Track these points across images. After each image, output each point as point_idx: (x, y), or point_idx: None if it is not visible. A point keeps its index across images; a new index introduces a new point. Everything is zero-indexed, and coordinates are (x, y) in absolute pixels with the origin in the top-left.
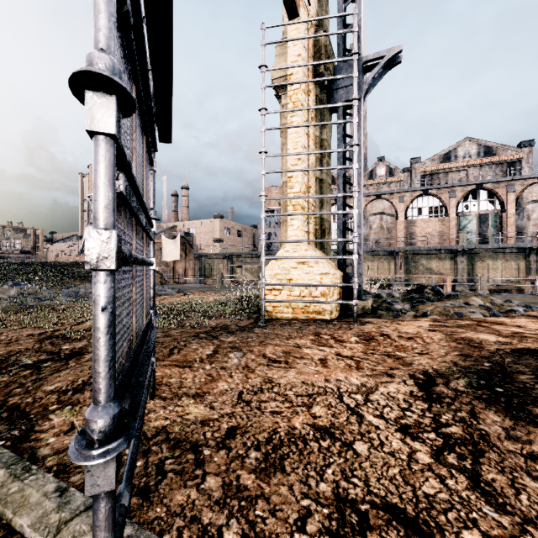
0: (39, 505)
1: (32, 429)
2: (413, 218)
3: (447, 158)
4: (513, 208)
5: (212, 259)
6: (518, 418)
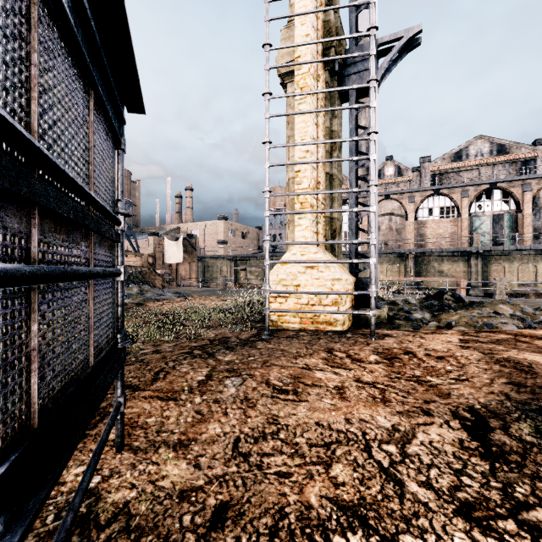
0: None
1: None
2: (423, 219)
3: (458, 157)
4: (529, 208)
5: (215, 261)
6: None
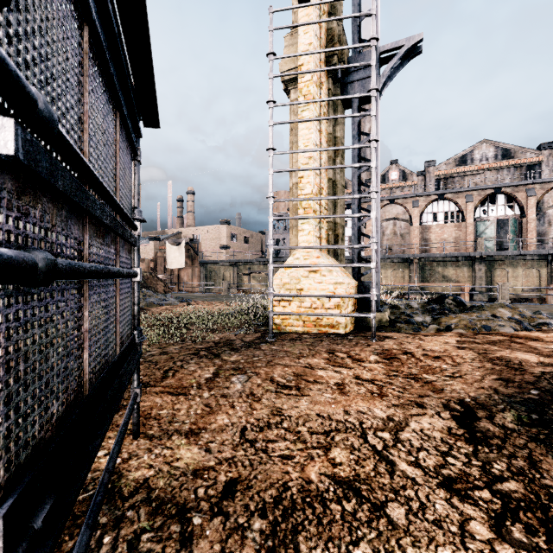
0: None
1: None
2: (428, 224)
3: (463, 161)
4: (533, 213)
5: (218, 266)
6: None
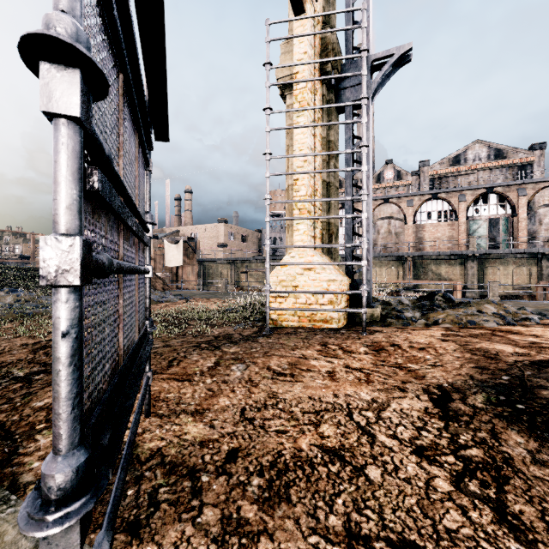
0: (15, 545)
1: (15, 452)
2: (421, 223)
3: (457, 161)
4: (524, 213)
5: (216, 264)
6: (543, 439)
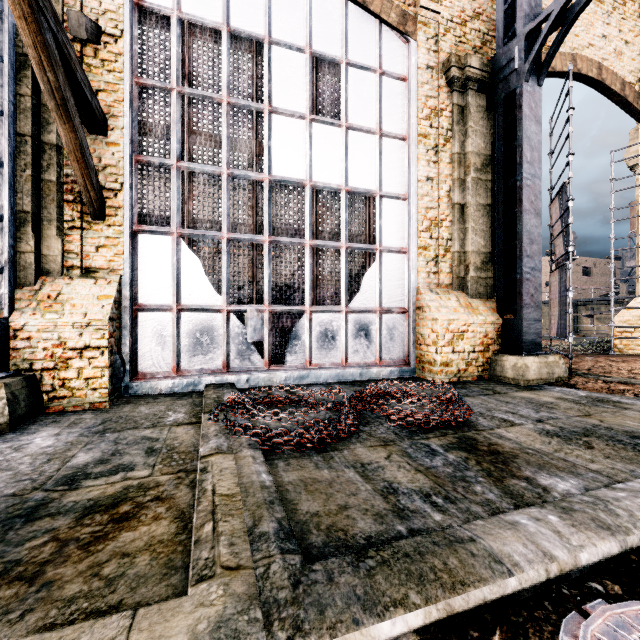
0: None
1: None
2: None
3: None
4: None
5: (546, 307)
6: None
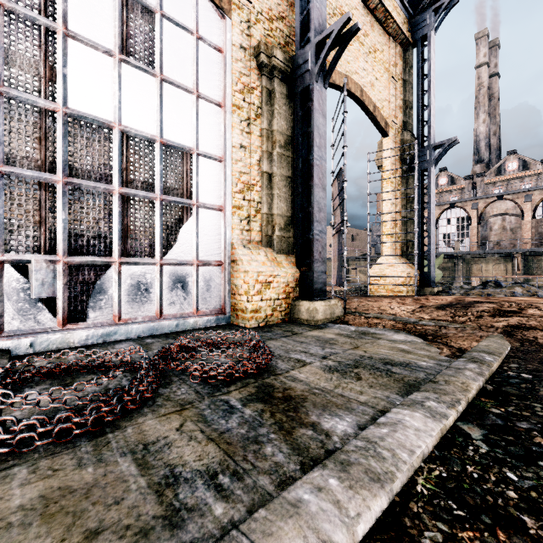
0: None
1: None
2: None
3: None
4: None
5: (330, 262)
6: (439, 309)
